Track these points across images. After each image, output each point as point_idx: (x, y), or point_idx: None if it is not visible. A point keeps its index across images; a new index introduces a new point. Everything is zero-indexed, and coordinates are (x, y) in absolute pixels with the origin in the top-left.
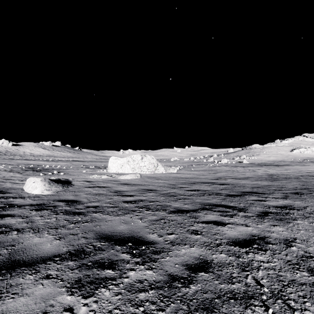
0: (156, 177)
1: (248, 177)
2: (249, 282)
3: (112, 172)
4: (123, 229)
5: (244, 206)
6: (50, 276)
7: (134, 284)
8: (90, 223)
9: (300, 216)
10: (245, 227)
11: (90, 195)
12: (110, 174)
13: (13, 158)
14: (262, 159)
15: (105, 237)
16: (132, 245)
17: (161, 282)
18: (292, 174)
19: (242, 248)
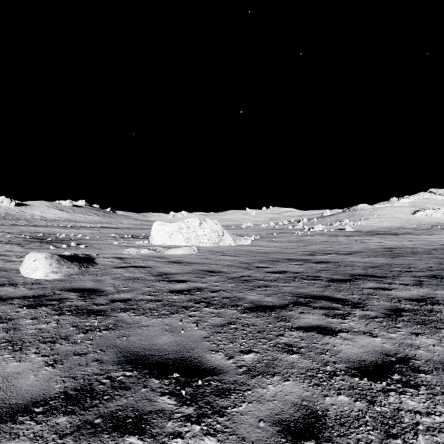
0: (221, 252)
1: (357, 251)
2: None
3: (157, 245)
4: (166, 344)
5: (360, 299)
6: None
7: None
8: (111, 332)
9: None
10: (370, 338)
11: (119, 280)
12: (154, 247)
13: (16, 223)
14: (372, 225)
15: (134, 359)
16: (180, 377)
17: None
18: (419, 247)
19: (374, 381)
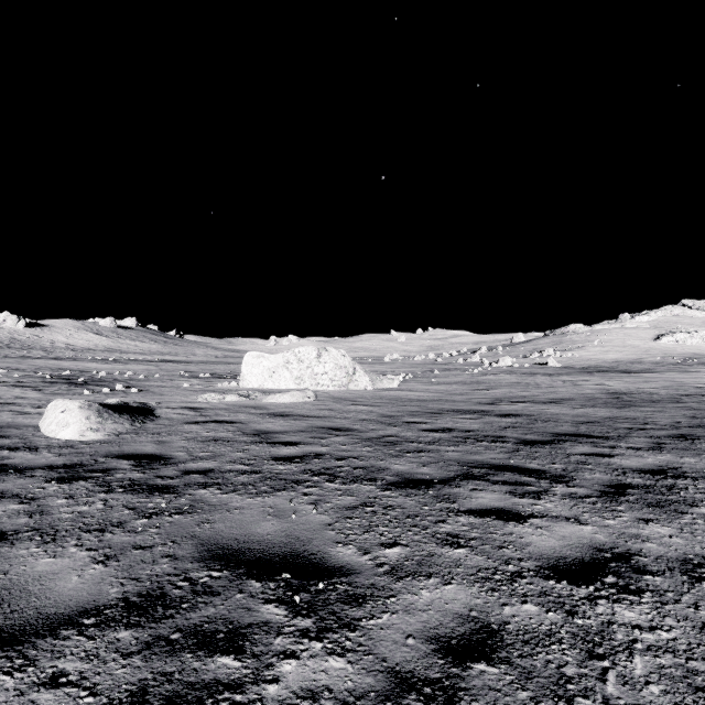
0: (351, 399)
1: (564, 398)
2: (614, 696)
3: (250, 388)
4: (270, 533)
5: (564, 470)
6: (62, 680)
7: (293, 703)
8: (187, 517)
9: (703, 496)
10: (576, 527)
11: (194, 442)
12: (246, 392)
13: (28, 355)
14: (590, 357)
15: (224, 554)
16: (291, 579)
17: (369, 698)
18: (663, 391)
19: (577, 585)
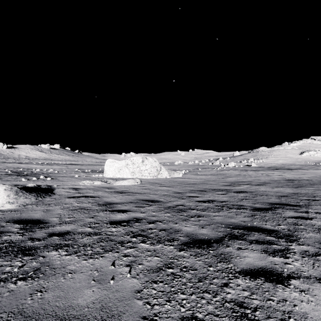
0: (159, 183)
1: (265, 182)
2: None
3: (109, 177)
4: (87, 305)
5: (289, 230)
6: None
7: None
8: (27, 284)
9: None
10: None
11: (66, 210)
12: (105, 179)
13: (6, 161)
14: (271, 162)
15: None
16: None
17: None
18: (313, 179)
19: None
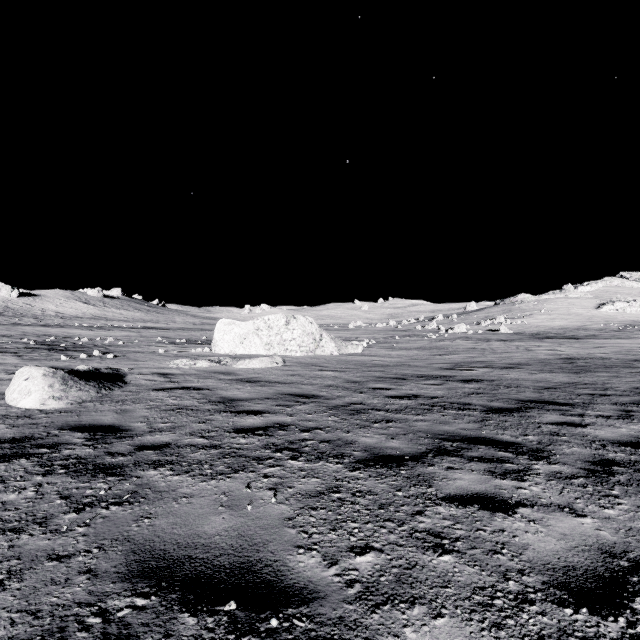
0: (318, 365)
1: (521, 363)
2: None
3: (222, 354)
4: (219, 533)
5: (540, 443)
6: None
7: None
8: (125, 509)
9: None
10: (573, 519)
11: (157, 411)
12: (217, 357)
13: (19, 322)
14: (538, 324)
15: (157, 568)
16: (236, 609)
17: None
18: (613, 357)
19: (602, 615)
